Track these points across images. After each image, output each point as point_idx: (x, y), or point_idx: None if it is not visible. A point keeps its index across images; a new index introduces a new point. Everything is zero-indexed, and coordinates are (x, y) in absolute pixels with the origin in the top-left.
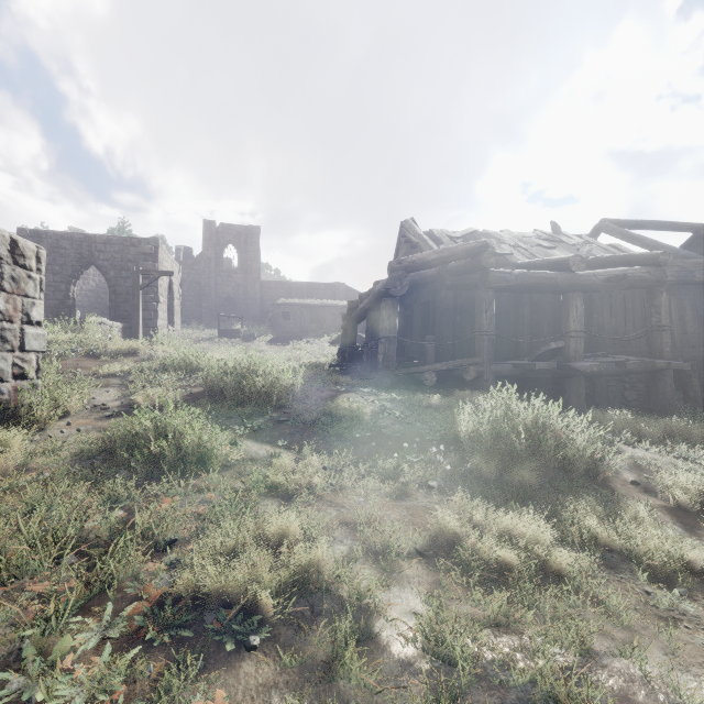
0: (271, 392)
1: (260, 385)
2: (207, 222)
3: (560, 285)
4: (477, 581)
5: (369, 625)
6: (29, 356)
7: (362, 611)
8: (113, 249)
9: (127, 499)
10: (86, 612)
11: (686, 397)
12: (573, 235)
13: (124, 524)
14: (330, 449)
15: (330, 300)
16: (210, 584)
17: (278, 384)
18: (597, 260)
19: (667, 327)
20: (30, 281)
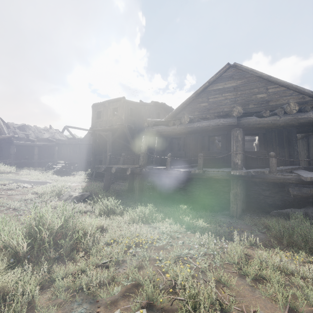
0: None
1: None
2: None
3: (32, 145)
4: None
5: None
6: None
7: None
8: None
9: None
10: None
11: None
12: (54, 129)
13: None
14: None
15: None
16: None
17: None
18: (49, 139)
19: (56, 153)
20: None
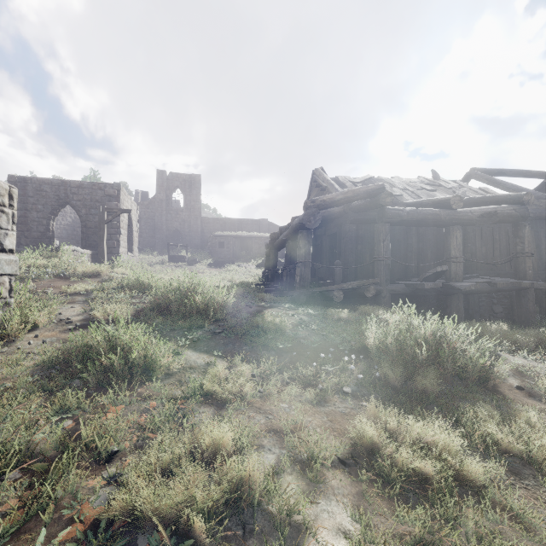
0: (208, 308)
1: (199, 302)
2: (159, 171)
3: (443, 220)
4: (398, 491)
5: (299, 545)
6: (2, 279)
7: (292, 528)
8: (84, 192)
9: (76, 409)
10: (20, 537)
11: (542, 310)
12: (450, 181)
13: (72, 434)
14: (258, 358)
15: (256, 233)
16: (144, 507)
17: (214, 301)
18: (471, 200)
19: (529, 254)
20: (3, 215)
